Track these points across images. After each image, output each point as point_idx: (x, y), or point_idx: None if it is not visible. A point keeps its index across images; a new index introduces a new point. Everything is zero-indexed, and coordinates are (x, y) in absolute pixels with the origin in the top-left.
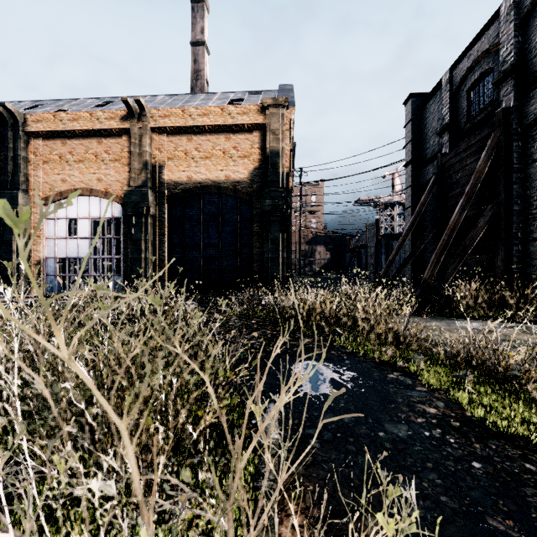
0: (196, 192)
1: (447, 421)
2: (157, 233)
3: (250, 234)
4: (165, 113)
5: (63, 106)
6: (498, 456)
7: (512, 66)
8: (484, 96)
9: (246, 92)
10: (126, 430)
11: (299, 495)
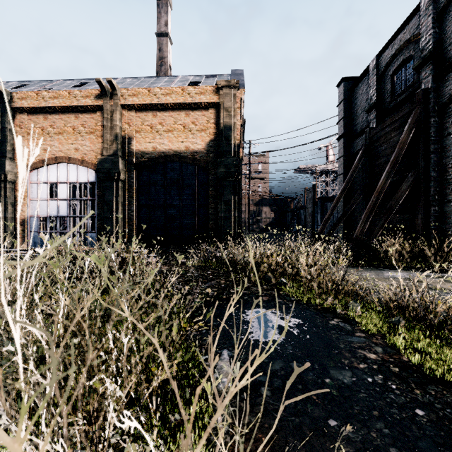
0: (160, 160)
1: (387, 367)
2: (126, 196)
3: (206, 196)
4: (134, 93)
5: (45, 86)
6: (439, 402)
7: (430, 53)
8: (406, 79)
9: (203, 76)
10: (21, 450)
11: (252, 448)
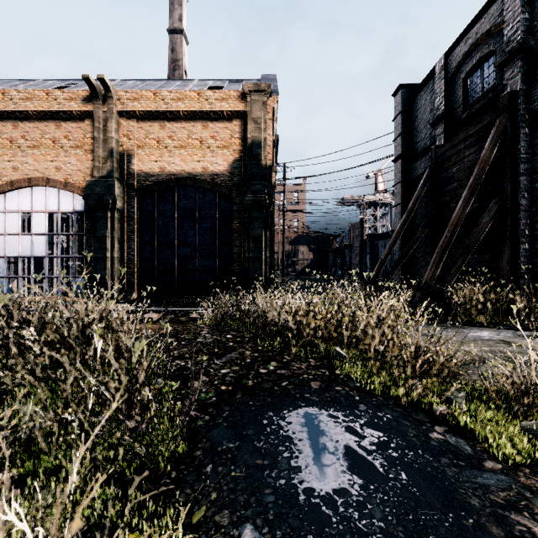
0: (170, 185)
1: None
2: (125, 230)
3: (230, 232)
4: (134, 96)
5: (18, 86)
6: None
7: (519, 45)
8: (483, 82)
9: (226, 80)
10: None
11: None
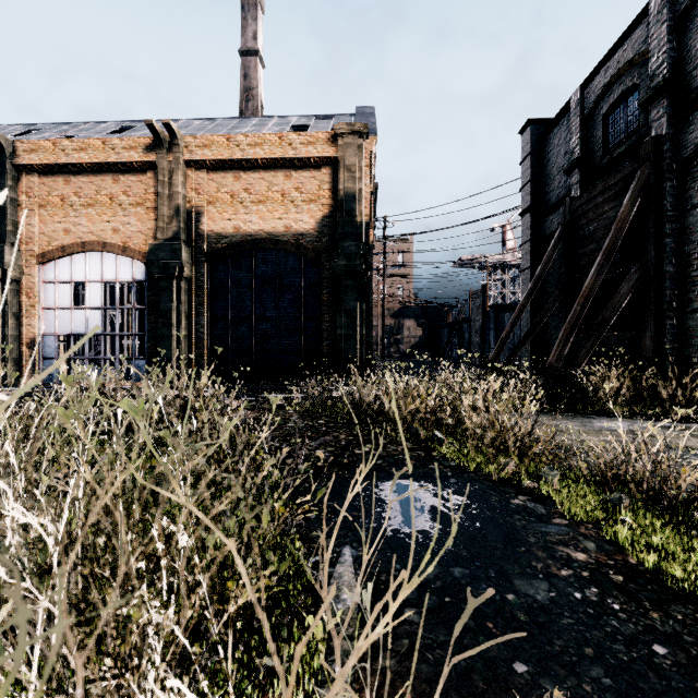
0: (246, 248)
1: (605, 574)
2: (193, 302)
3: (318, 304)
4: (204, 142)
5: (67, 132)
6: (689, 632)
7: (665, 81)
8: (627, 121)
9: (312, 117)
10: None
11: None
